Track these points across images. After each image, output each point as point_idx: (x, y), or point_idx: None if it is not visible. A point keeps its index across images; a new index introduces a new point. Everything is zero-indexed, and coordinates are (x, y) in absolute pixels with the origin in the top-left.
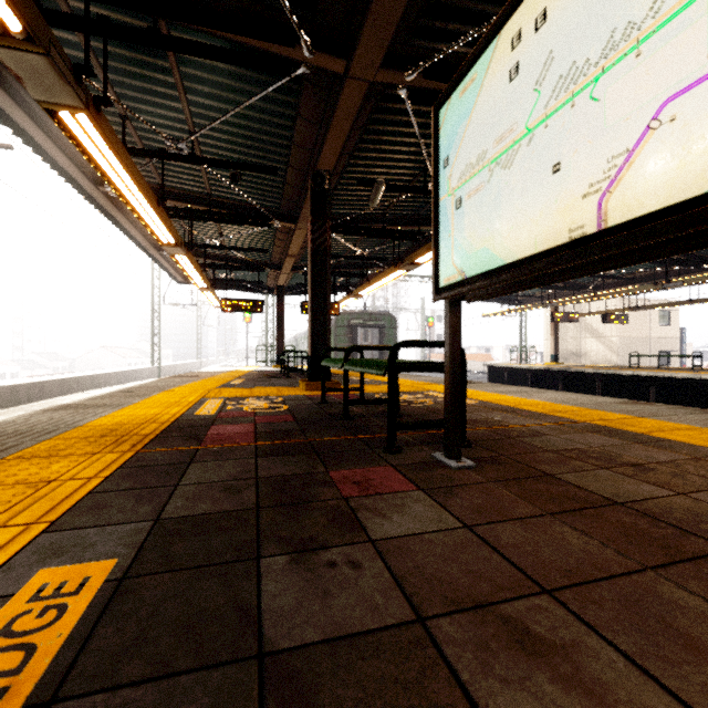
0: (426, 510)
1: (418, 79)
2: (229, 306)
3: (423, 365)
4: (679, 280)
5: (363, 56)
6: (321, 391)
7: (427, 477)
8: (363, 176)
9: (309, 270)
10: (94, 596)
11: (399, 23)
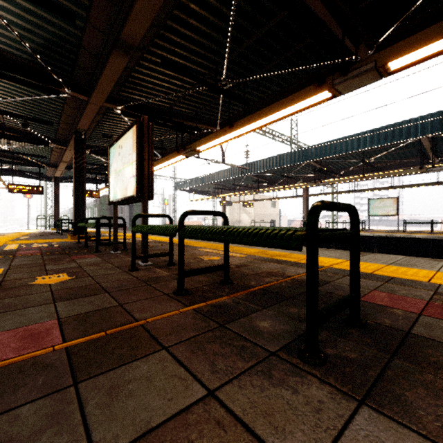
0: (95, 259)
1: (123, 108)
2: (15, 189)
3: (109, 224)
4: (262, 190)
5: (95, 99)
6: (77, 238)
7: (103, 255)
8: (107, 130)
9: (73, 178)
10: (3, 271)
11: (112, 89)
